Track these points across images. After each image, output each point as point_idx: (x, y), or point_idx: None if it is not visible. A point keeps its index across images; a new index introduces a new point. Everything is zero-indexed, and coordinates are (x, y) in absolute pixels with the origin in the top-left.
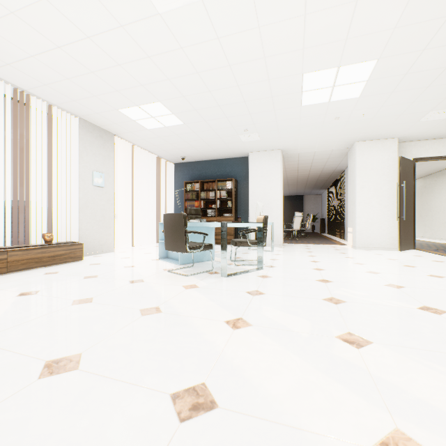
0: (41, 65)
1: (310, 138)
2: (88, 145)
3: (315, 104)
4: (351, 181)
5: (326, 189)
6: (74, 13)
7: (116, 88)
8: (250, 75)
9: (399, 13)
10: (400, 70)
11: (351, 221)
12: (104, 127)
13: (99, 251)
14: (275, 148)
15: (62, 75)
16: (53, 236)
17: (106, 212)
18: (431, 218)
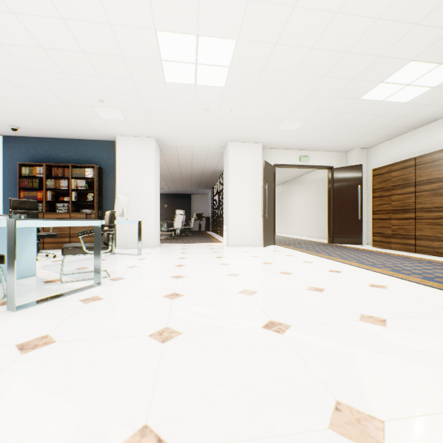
0: None
1: (184, 128)
2: None
3: (181, 84)
4: (226, 180)
5: (211, 189)
6: None
7: None
8: (78, 4)
9: None
10: (258, 63)
11: (226, 219)
12: None
13: None
14: (148, 135)
15: None
16: None
17: None
18: (287, 217)
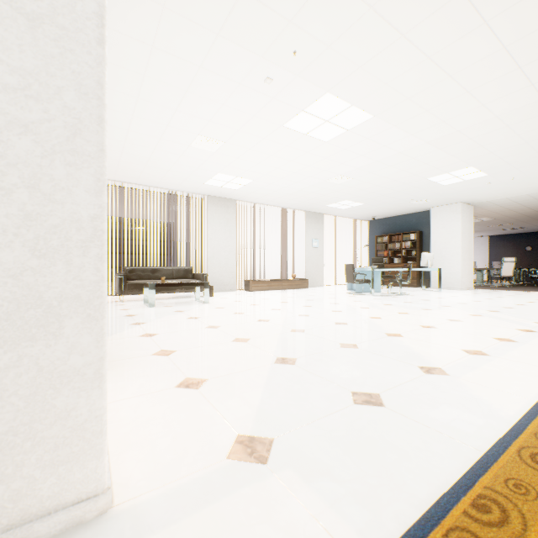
0: (293, 201)
1: (482, 193)
2: (309, 225)
3: (454, 183)
4: None
5: None
6: (308, 190)
7: (323, 200)
8: (392, 185)
9: (456, 159)
10: (499, 164)
11: None
12: (317, 212)
13: (315, 285)
14: (454, 202)
15: (301, 201)
16: (295, 275)
17: (319, 262)
18: None
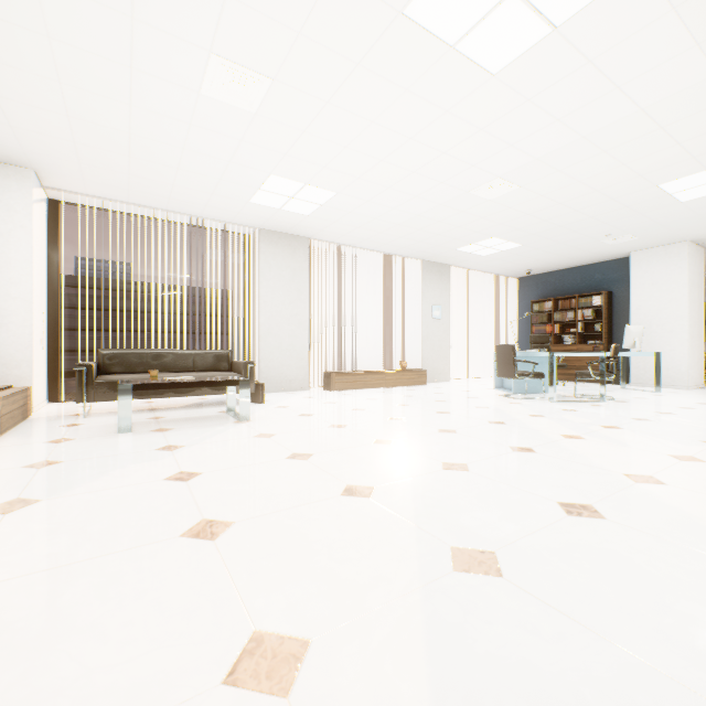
0: (404, 240)
1: None
2: (428, 283)
3: (704, 196)
4: None
5: None
6: (432, 215)
7: (454, 238)
8: (586, 202)
9: None
10: None
11: None
12: (441, 262)
13: (436, 380)
14: (676, 241)
15: (416, 241)
16: (406, 363)
17: (443, 342)
18: None
